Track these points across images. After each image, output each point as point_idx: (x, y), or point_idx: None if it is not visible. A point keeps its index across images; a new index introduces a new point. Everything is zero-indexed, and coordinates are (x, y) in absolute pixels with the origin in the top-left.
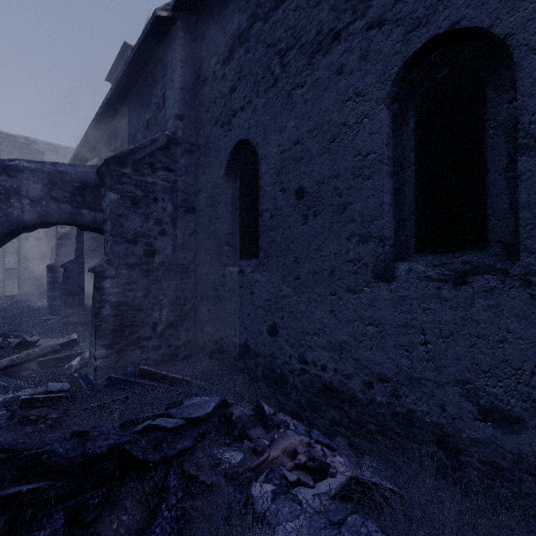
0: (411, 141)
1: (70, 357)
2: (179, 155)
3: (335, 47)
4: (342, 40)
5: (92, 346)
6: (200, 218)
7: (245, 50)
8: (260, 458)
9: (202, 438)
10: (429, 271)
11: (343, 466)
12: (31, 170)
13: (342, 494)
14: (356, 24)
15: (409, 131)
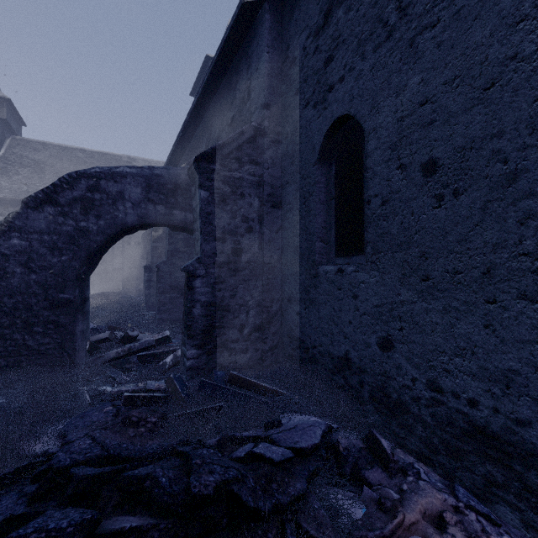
0: None
1: (164, 353)
2: (266, 146)
3: None
4: None
5: (184, 345)
6: (288, 212)
7: (346, 9)
8: (392, 521)
9: (313, 477)
10: None
11: None
12: (132, 175)
13: None
14: None
15: None
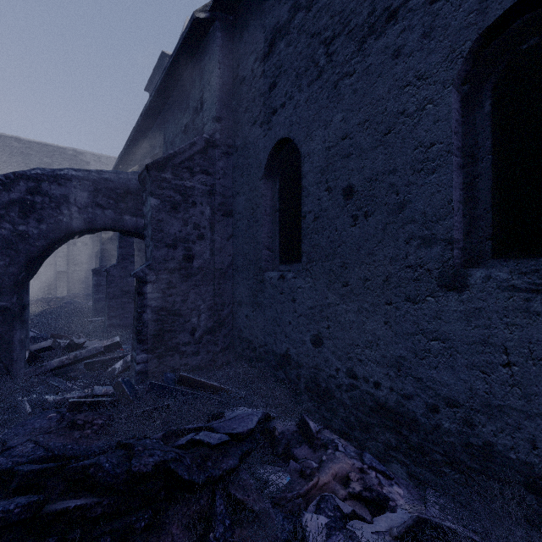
0: (487, 127)
1: (114, 359)
2: (217, 158)
3: (391, 27)
4: (399, 19)
5: (134, 350)
6: (238, 221)
7: (286, 43)
8: (309, 483)
9: (246, 456)
10: (514, 280)
11: (403, 499)
12: (78, 178)
13: (407, 536)
14: None
15: (484, 116)
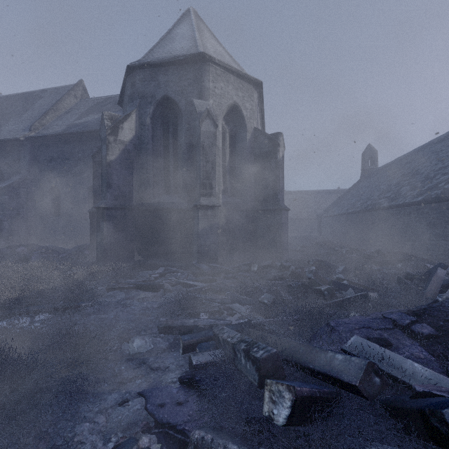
0: (91, 198)
1: None
2: (29, 183)
3: (78, 177)
4: (79, 177)
5: None
6: (37, 203)
7: (56, 163)
8: None
9: None
10: None
11: None
12: None
13: None
14: (82, 176)
15: (91, 196)
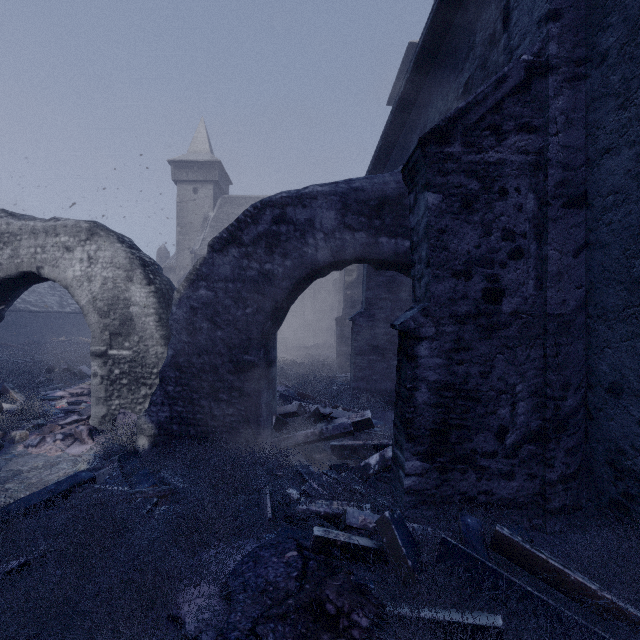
0: None
1: (366, 448)
2: (551, 92)
3: None
4: None
5: (399, 449)
6: (607, 211)
7: None
8: None
9: None
10: None
11: None
12: (324, 194)
13: None
14: None
15: None
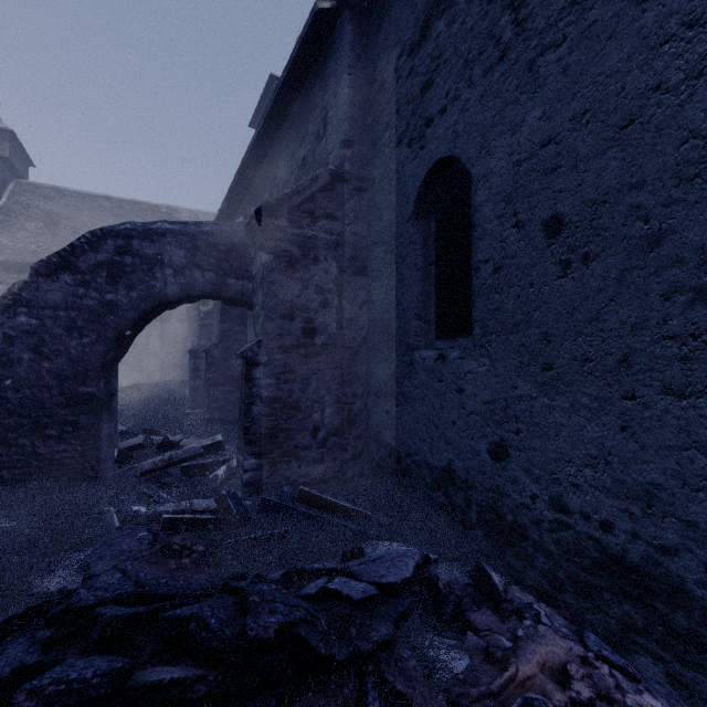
0: None
1: (215, 464)
2: (346, 196)
3: None
4: None
5: (240, 453)
6: (375, 281)
7: (448, 21)
8: (502, 674)
9: (402, 620)
10: None
11: None
12: (174, 233)
13: None
14: None
15: None
